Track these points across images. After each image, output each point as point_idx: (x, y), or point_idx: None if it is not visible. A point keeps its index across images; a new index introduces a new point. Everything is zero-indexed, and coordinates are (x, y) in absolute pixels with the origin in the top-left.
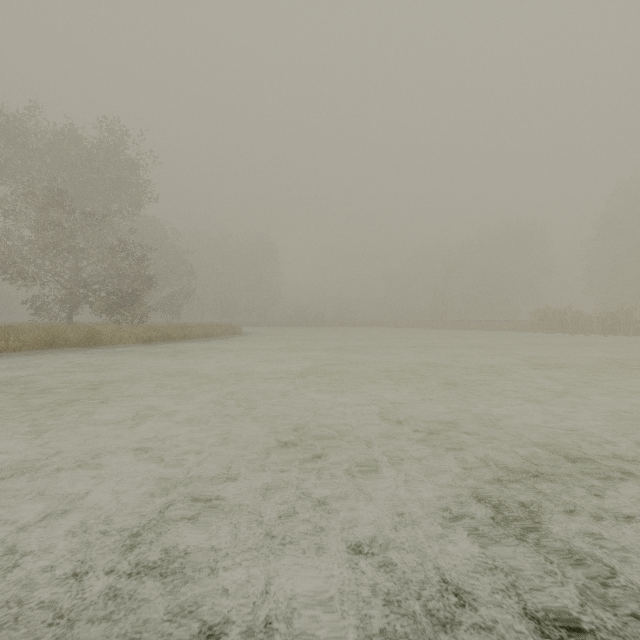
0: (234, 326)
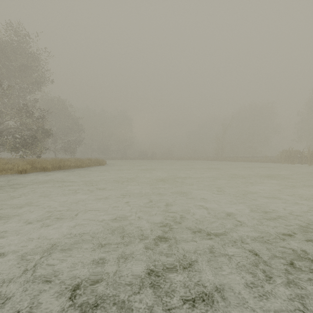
0: (101, 160)
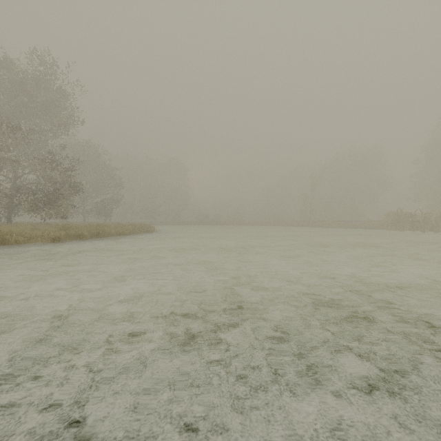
0: (147, 225)
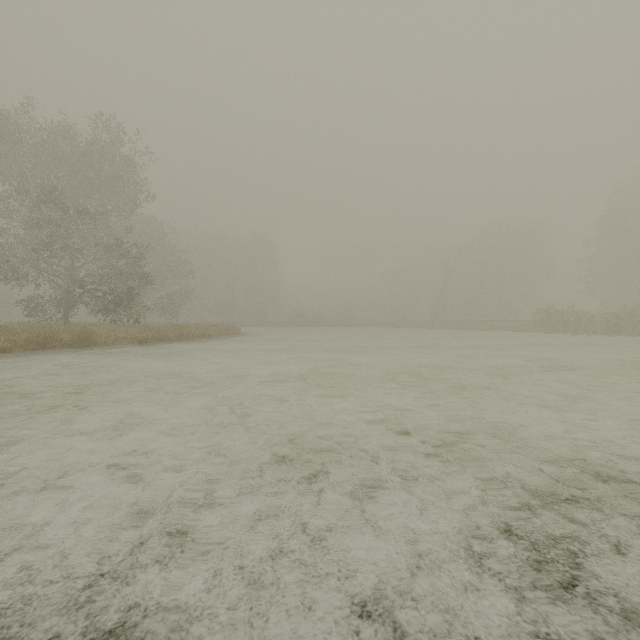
0: (232, 326)
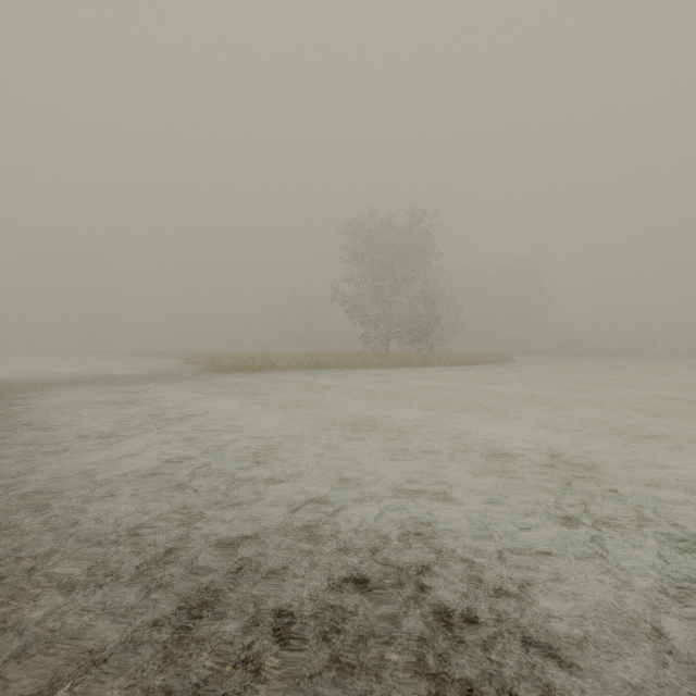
0: (506, 355)
